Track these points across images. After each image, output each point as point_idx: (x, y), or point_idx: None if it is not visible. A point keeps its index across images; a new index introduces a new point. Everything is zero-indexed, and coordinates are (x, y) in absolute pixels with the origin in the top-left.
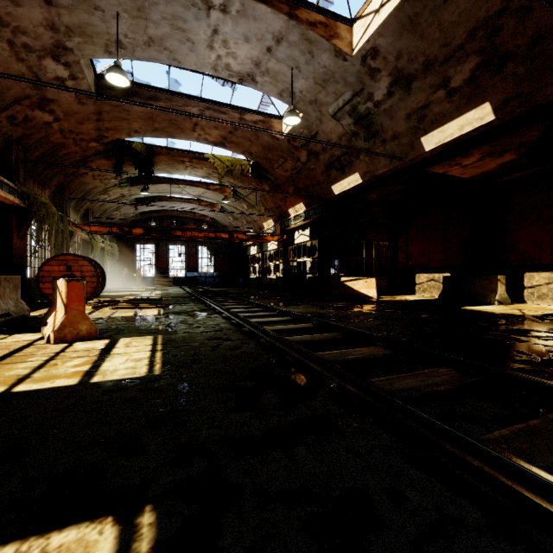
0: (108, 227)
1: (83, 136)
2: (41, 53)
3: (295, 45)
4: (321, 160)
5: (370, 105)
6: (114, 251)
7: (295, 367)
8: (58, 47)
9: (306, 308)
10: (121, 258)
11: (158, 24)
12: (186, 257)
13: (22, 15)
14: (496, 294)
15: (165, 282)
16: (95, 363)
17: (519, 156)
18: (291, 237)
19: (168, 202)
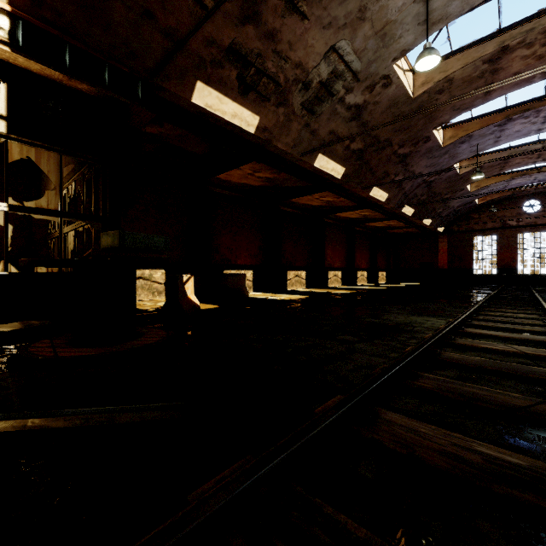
0: None
1: None
2: None
3: (446, 4)
4: (242, 31)
5: (341, 93)
6: None
7: None
8: None
9: (390, 318)
10: None
11: None
12: None
13: None
14: (246, 287)
15: None
16: None
17: (256, 186)
18: None
19: None
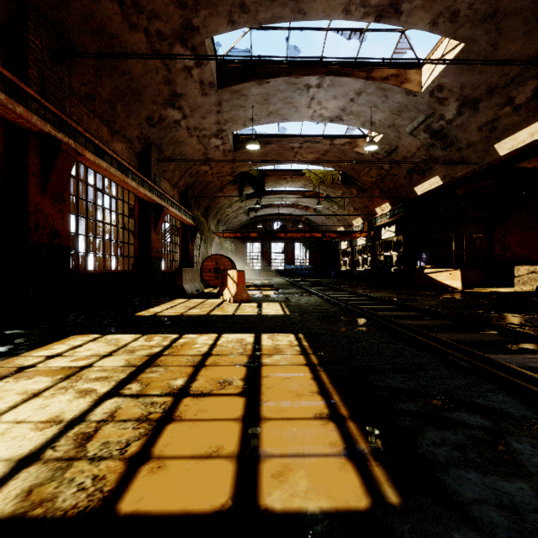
0: (234, 233)
1: (223, 174)
2: (210, 136)
3: (372, 94)
4: (403, 167)
5: (442, 123)
6: (232, 249)
7: (357, 316)
8: (219, 131)
9: (384, 294)
10: (236, 255)
11: (275, 104)
12: (285, 253)
13: (205, 122)
14: None
15: (269, 274)
16: (258, 310)
17: None
18: (378, 233)
19: (271, 208)
